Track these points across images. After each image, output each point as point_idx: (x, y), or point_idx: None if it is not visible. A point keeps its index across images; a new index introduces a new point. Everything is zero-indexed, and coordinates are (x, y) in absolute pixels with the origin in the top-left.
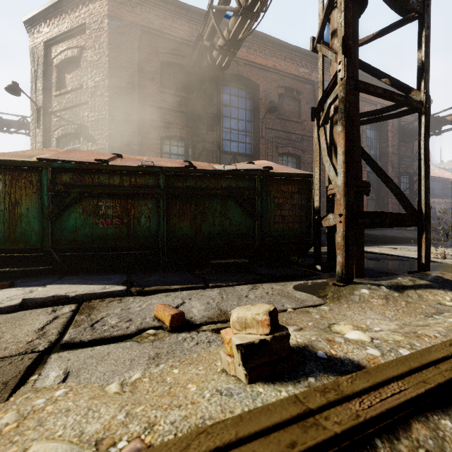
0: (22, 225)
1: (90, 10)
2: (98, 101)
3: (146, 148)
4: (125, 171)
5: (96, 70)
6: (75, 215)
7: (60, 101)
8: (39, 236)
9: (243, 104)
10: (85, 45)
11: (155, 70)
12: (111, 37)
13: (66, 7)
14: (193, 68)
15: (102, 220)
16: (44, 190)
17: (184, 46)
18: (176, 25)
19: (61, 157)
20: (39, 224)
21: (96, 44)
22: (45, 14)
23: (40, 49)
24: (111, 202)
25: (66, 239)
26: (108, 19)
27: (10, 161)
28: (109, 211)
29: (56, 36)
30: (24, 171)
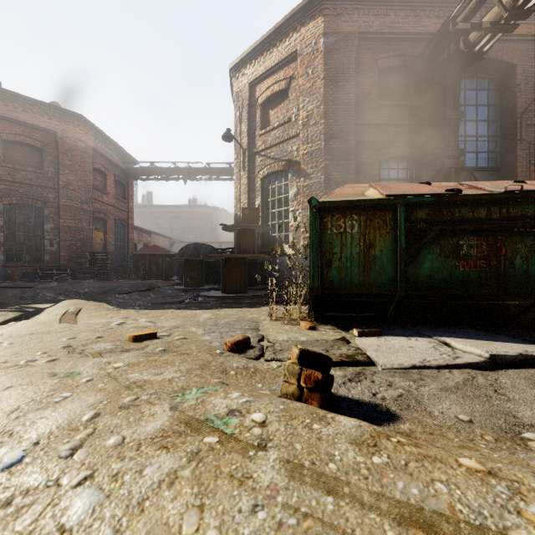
0: (376, 268)
1: (301, 35)
2: (311, 131)
3: (362, 176)
4: (493, 201)
5: (309, 98)
6: (431, 257)
7: (265, 139)
8: (392, 280)
9: (483, 99)
10: (294, 74)
11: (373, 81)
12: (327, 57)
13: (274, 40)
14: (426, 66)
15: (462, 262)
16: (400, 229)
17: (407, 43)
18: (399, 18)
19: (405, 192)
20: (392, 268)
21: (309, 70)
22: (251, 55)
23: (245, 91)
24: (475, 240)
25: (421, 285)
26: (323, 38)
27: (367, 200)
28: (472, 251)
29: (262, 74)
30: (378, 210)
